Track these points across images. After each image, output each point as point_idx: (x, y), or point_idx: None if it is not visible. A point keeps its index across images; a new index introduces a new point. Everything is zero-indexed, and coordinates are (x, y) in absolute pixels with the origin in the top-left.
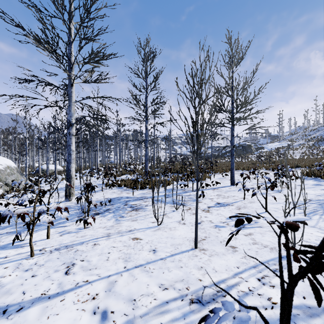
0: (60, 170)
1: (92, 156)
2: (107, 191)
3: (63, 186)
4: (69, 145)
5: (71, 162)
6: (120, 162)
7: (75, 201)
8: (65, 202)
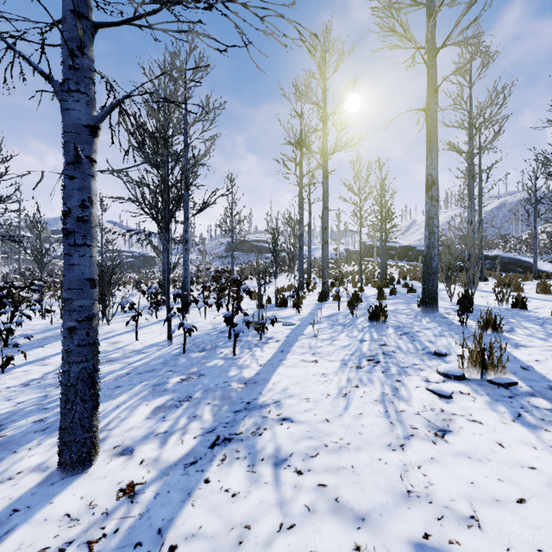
0: None
1: None
2: None
3: None
4: None
5: None
6: None
7: None
8: None
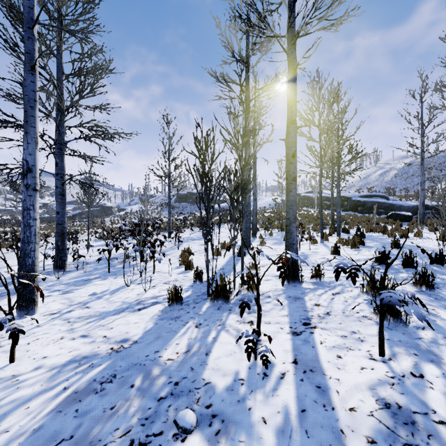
0: None
1: None
2: None
3: None
4: None
5: None
6: None
7: None
8: None
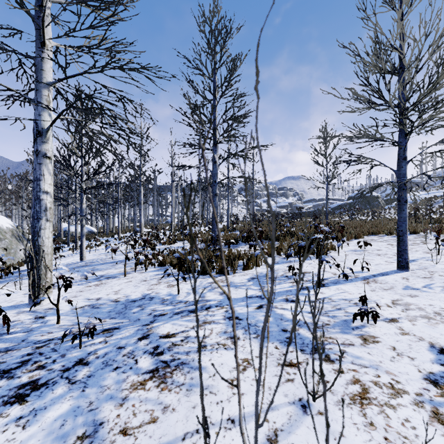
0: (92, 233)
1: (135, 213)
2: (134, 275)
3: (76, 260)
4: (35, 178)
5: (41, 218)
6: (178, 221)
7: (47, 305)
8: (22, 309)
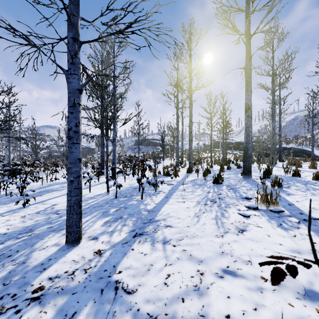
0: None
1: None
2: None
3: None
4: None
5: None
6: None
7: None
8: None
